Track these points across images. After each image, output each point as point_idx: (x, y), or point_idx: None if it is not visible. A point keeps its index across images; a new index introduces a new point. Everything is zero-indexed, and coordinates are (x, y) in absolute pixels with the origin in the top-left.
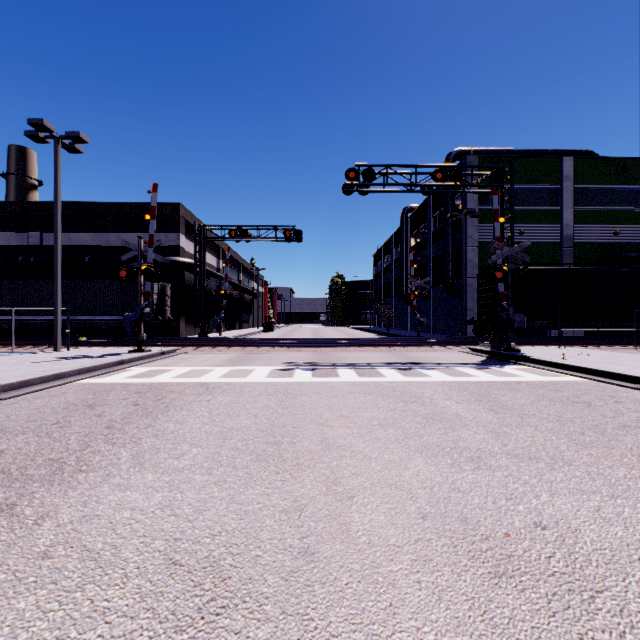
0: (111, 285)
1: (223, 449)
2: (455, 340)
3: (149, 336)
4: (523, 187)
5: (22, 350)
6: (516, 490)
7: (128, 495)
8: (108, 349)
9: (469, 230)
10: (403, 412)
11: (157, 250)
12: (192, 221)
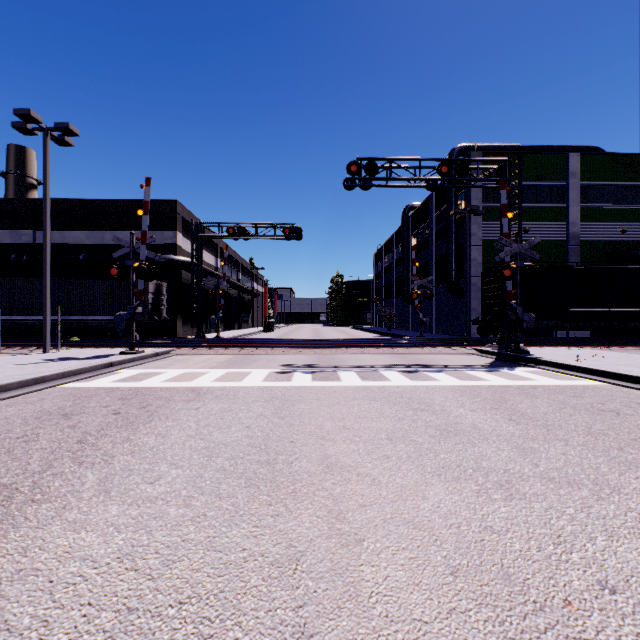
0: (105, 284)
1: (207, 471)
2: (460, 341)
3: (144, 336)
4: (528, 184)
5: (11, 351)
6: (563, 530)
7: (82, 537)
8: (100, 350)
9: (473, 228)
10: (413, 422)
11: (153, 248)
12: (189, 219)
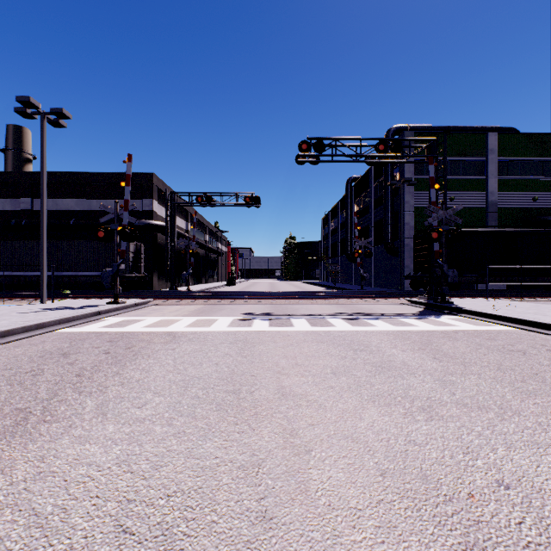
0: (92, 245)
1: (184, 398)
2: (395, 293)
3: (126, 289)
4: (453, 159)
5: (13, 302)
6: (471, 443)
7: (87, 448)
8: (88, 301)
9: (406, 197)
10: (353, 360)
11: (133, 214)
12: (164, 189)
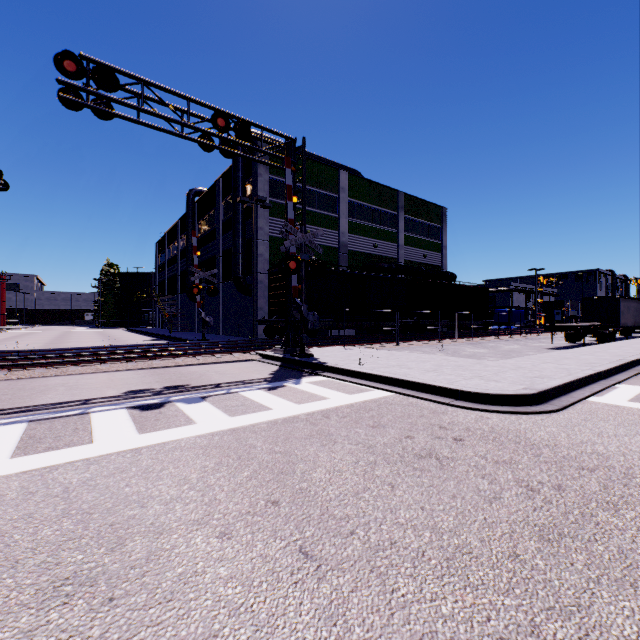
0: None
1: None
2: (244, 344)
3: None
4: (310, 188)
5: None
6: None
7: None
8: None
9: (260, 221)
10: None
11: None
12: None
